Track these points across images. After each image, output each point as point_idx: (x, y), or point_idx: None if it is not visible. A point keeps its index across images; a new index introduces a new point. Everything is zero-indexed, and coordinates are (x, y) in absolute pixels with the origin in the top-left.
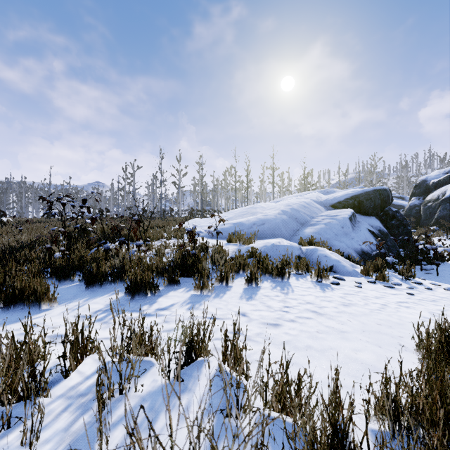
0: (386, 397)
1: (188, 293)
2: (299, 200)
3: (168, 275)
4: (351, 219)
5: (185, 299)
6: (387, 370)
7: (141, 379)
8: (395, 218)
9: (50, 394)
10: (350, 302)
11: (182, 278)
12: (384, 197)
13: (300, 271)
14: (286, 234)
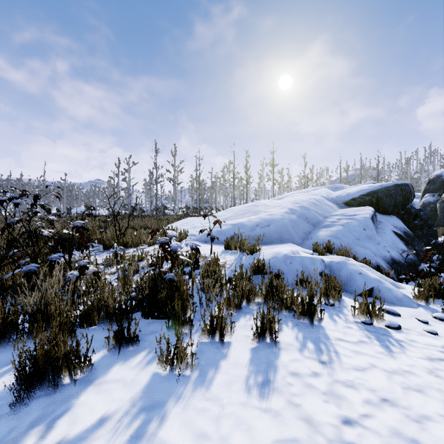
0: None
1: (146, 370)
2: (308, 197)
3: (116, 329)
4: (373, 219)
5: (134, 396)
6: None
7: None
8: (418, 217)
9: None
10: None
11: (150, 320)
12: (407, 193)
13: (331, 300)
14: (296, 238)
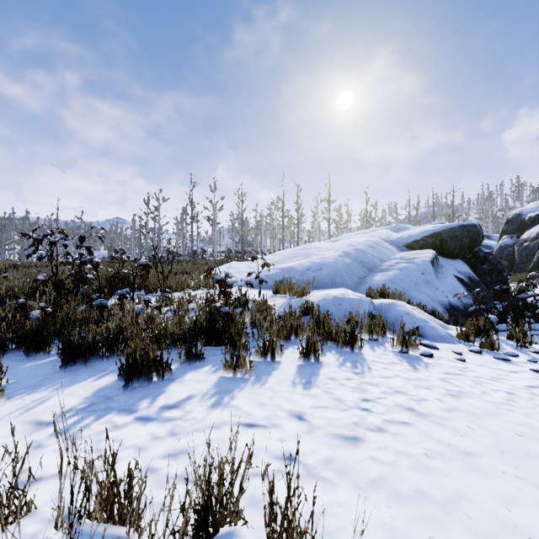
0: None
1: (214, 375)
2: (365, 239)
3: (186, 347)
4: (433, 262)
5: (209, 387)
6: None
7: None
8: (487, 261)
9: None
10: (459, 390)
11: (209, 347)
12: (474, 234)
13: (375, 336)
14: (350, 282)
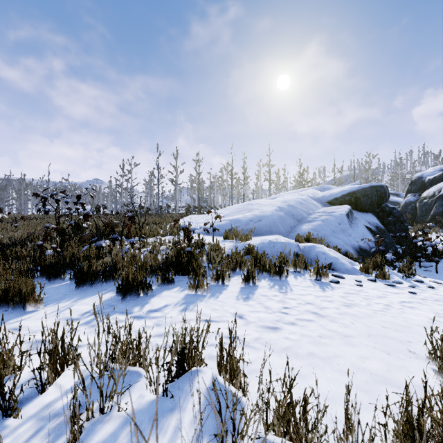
0: (406, 421)
1: (182, 293)
2: (296, 197)
3: (162, 274)
4: (348, 215)
5: (179, 300)
6: (408, 391)
7: (126, 394)
8: (392, 214)
9: (21, 414)
10: (352, 302)
11: (177, 276)
12: (381, 193)
13: (298, 269)
14: (283, 231)
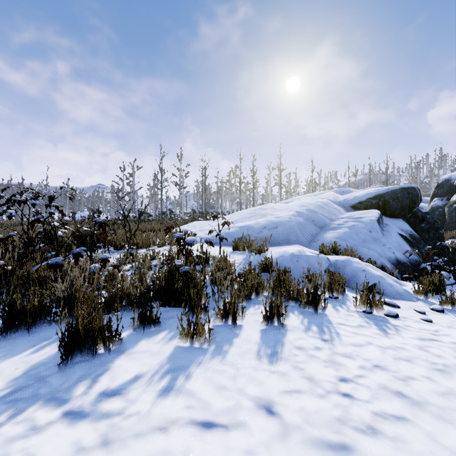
0: None
1: (169, 344)
2: (315, 200)
3: (140, 311)
4: (379, 221)
5: (161, 362)
6: None
7: None
8: (425, 220)
9: None
10: (444, 362)
11: (167, 308)
12: (413, 196)
13: (335, 294)
14: (303, 240)
